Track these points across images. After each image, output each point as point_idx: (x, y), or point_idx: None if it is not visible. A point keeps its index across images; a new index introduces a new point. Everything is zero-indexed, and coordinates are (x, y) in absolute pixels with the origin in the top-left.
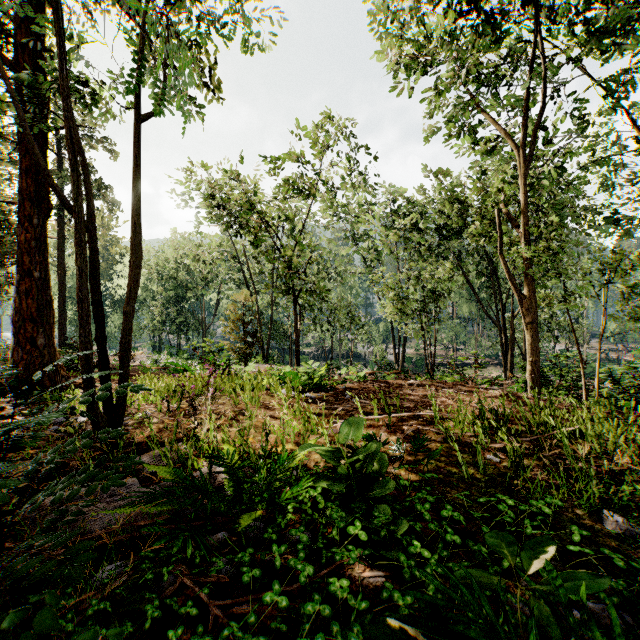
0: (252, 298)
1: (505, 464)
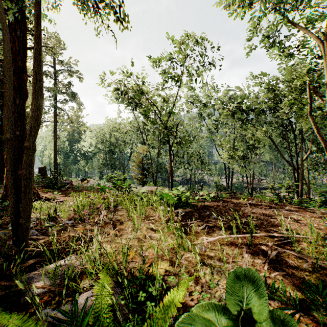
0: (146, 150)
1: None
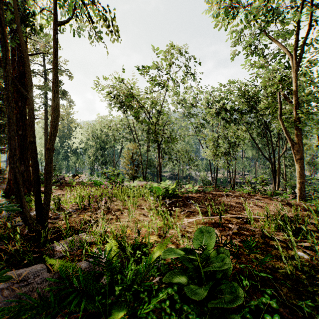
0: (137, 147)
1: (315, 261)
